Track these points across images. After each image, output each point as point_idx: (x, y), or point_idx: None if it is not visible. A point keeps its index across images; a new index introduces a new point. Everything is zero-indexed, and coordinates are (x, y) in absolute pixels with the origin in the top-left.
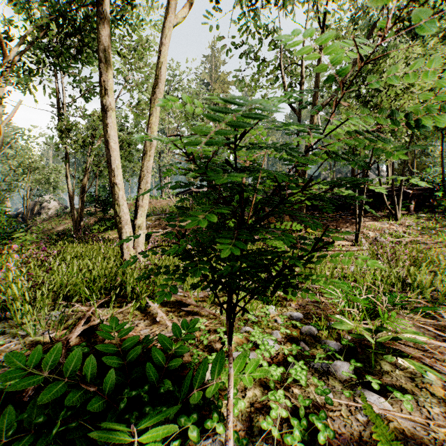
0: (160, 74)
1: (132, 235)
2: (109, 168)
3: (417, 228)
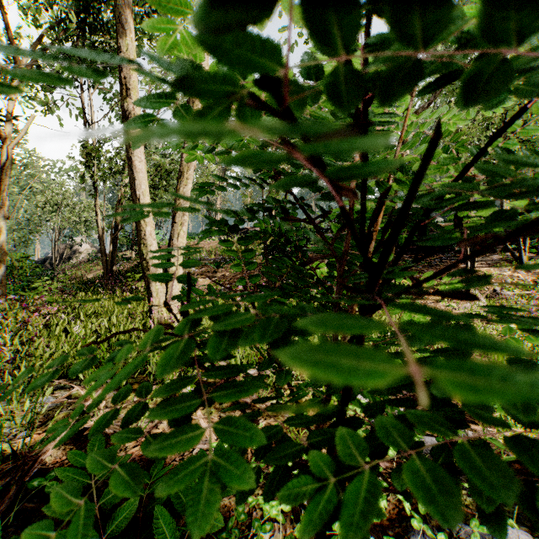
0: None
1: (163, 285)
2: (133, 196)
3: None
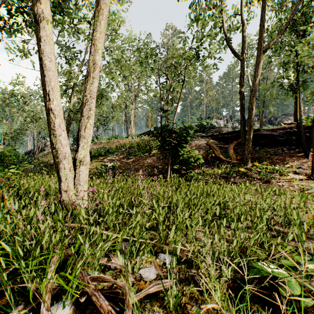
0: None
1: (72, 171)
2: (45, 92)
3: None
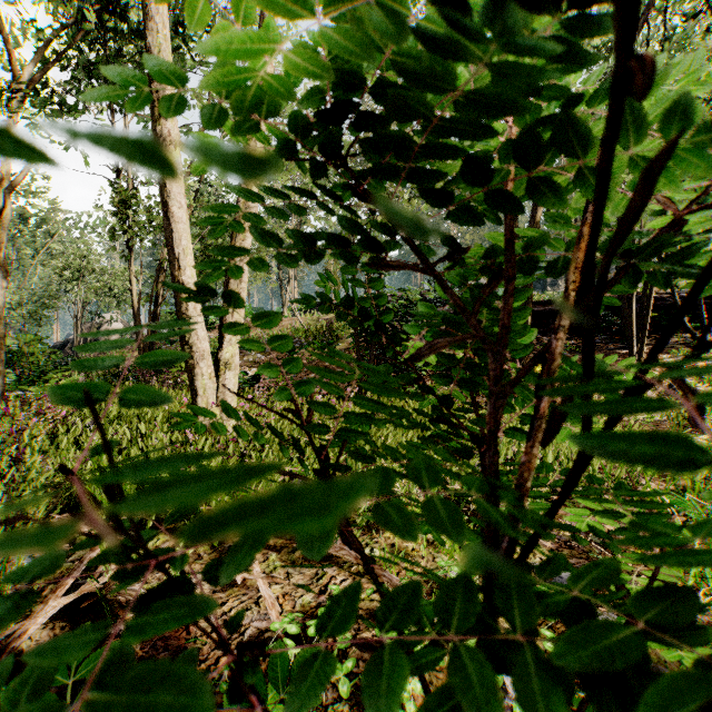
0: None
1: (213, 379)
2: (172, 255)
3: None
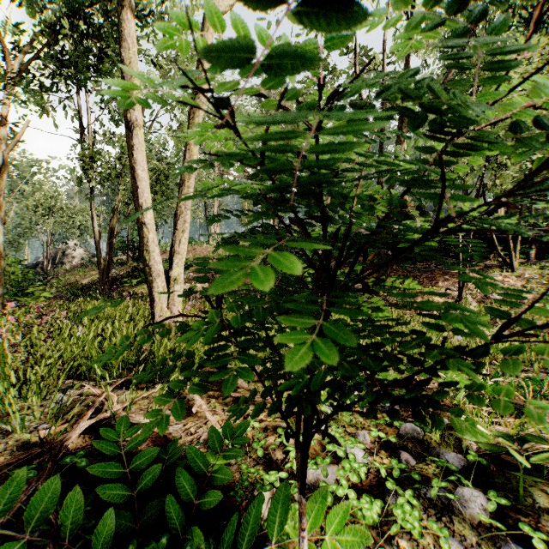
0: None
1: (165, 290)
2: (136, 204)
3: (541, 281)
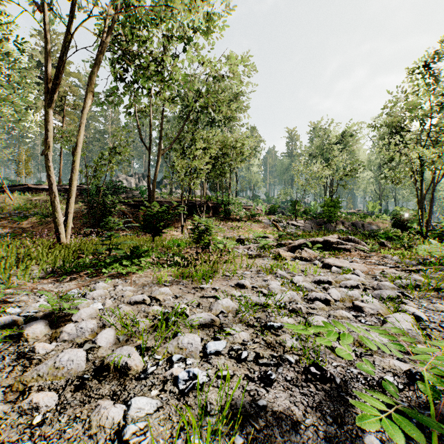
0: (81, 139)
1: (64, 229)
2: (51, 191)
3: None
